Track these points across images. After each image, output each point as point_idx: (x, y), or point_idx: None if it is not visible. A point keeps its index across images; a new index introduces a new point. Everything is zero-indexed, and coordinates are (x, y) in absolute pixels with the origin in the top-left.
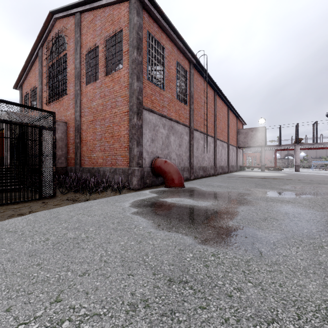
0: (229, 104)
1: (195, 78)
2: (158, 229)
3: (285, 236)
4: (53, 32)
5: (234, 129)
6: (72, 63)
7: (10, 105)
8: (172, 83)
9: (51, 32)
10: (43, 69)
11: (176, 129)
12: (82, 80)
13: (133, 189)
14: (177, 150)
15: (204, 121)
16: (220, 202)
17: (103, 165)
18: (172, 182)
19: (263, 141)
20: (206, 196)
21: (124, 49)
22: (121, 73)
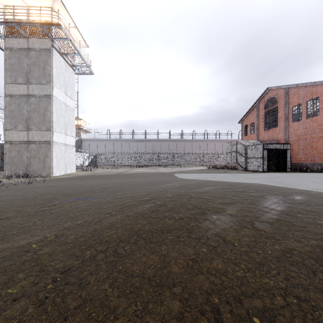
0: None
1: None
2: None
3: None
4: (267, 95)
5: None
6: (282, 111)
7: (279, 144)
8: None
9: (266, 95)
10: (259, 113)
11: None
12: (289, 120)
13: None
14: None
15: None
16: None
17: (305, 161)
18: None
19: None
20: None
21: (320, 106)
22: (317, 117)
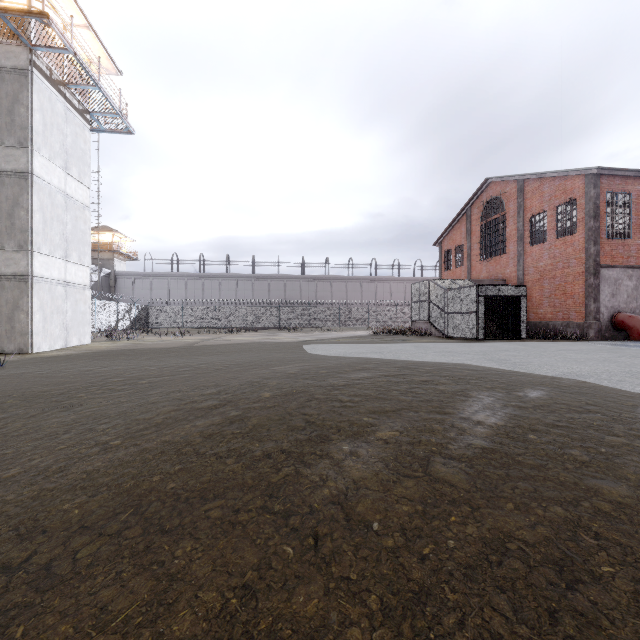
0: None
1: None
2: (611, 346)
3: None
4: (486, 193)
5: None
6: (512, 224)
7: (507, 287)
8: None
9: (483, 193)
10: (472, 227)
11: None
12: (525, 241)
13: (589, 340)
14: None
15: None
16: None
17: (553, 320)
18: (638, 335)
19: None
20: None
21: (578, 217)
22: (574, 237)
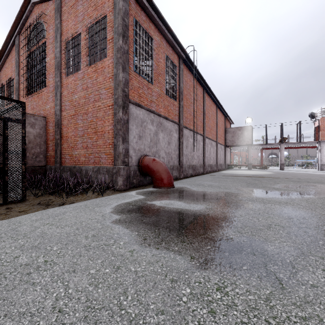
0: (218, 103)
1: (184, 73)
2: (143, 245)
3: (300, 251)
4: (31, 18)
5: (222, 128)
6: (52, 52)
7: None
8: (161, 77)
9: (29, 18)
10: (20, 59)
11: (165, 126)
12: (62, 71)
13: (118, 190)
14: (166, 148)
15: (193, 118)
16: (214, 204)
17: (86, 164)
18: (161, 182)
19: (250, 140)
20: (198, 198)
21: (108, 37)
22: (105, 62)
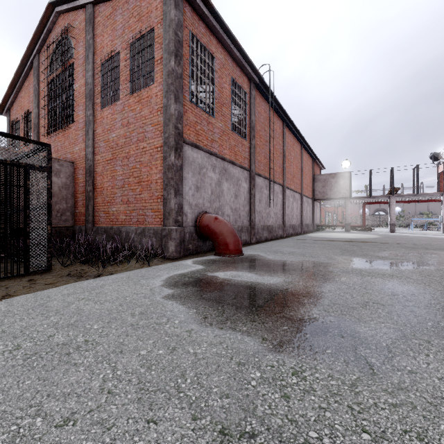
0: (303, 141)
1: (256, 102)
2: (203, 324)
3: (401, 333)
4: (54, 32)
5: (309, 175)
6: (82, 76)
7: None
8: (226, 108)
9: (52, 32)
10: (40, 86)
11: (230, 173)
12: (96, 101)
13: (169, 258)
14: (232, 203)
15: (269, 162)
16: (295, 277)
17: (126, 224)
18: (226, 247)
19: (347, 191)
20: (275, 268)
21: (156, 56)
22: (151, 90)
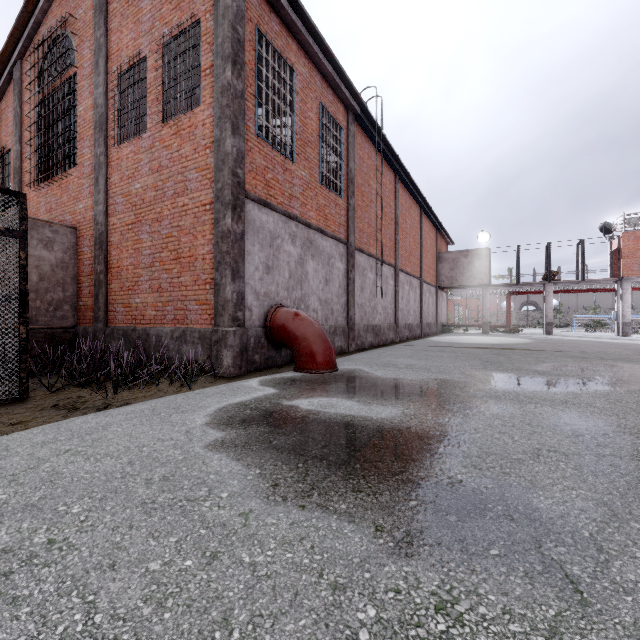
0: (424, 203)
1: (357, 143)
2: (271, 499)
3: (609, 509)
4: (46, 26)
5: (432, 253)
6: (88, 95)
7: None
8: (312, 149)
9: (41, 27)
10: (23, 109)
11: (318, 246)
12: (110, 134)
13: (224, 376)
14: (320, 292)
15: (376, 231)
16: (419, 406)
17: (157, 323)
18: (312, 359)
19: (485, 276)
20: (387, 392)
21: (203, 63)
22: (196, 116)
